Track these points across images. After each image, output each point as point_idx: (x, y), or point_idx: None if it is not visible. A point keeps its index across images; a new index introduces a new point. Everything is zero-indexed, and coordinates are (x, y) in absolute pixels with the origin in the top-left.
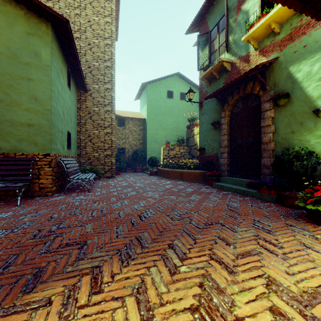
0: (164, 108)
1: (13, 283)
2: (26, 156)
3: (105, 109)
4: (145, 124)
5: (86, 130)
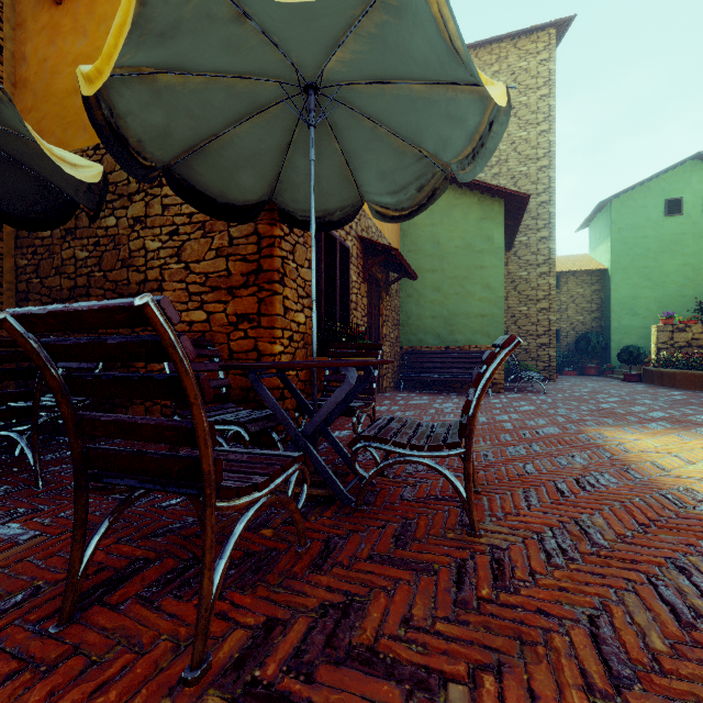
0: (655, 240)
1: (579, 423)
2: (479, 349)
3: (538, 271)
4: (605, 280)
5: (507, 307)
